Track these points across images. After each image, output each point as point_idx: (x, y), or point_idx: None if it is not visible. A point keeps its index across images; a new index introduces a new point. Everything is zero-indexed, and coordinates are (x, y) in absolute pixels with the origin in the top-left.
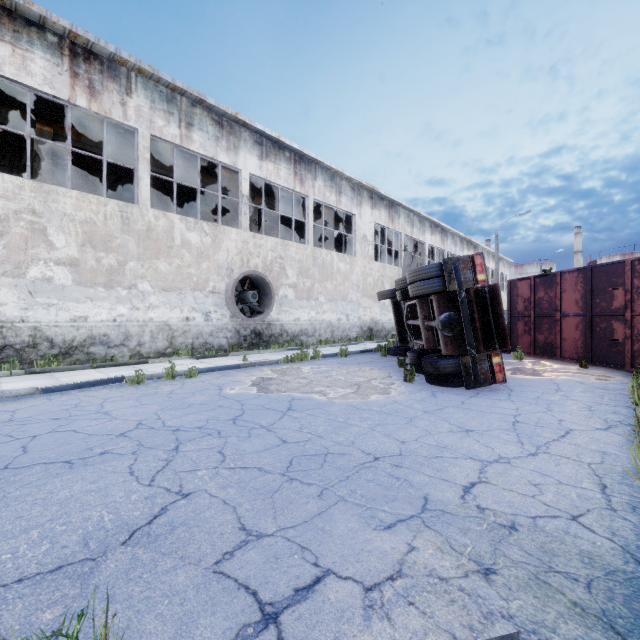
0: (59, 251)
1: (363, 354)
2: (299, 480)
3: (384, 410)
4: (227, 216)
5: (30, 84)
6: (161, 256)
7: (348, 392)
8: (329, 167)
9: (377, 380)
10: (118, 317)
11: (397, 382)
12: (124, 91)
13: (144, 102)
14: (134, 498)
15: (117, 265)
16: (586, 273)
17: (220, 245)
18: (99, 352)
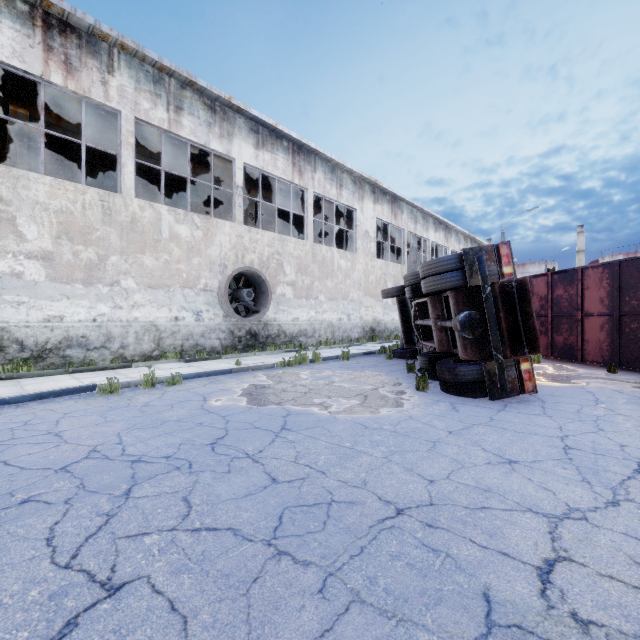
0: (30, 243)
1: (366, 356)
2: (291, 556)
3: (399, 430)
4: (223, 212)
5: None
6: (147, 250)
7: (353, 404)
8: (329, 158)
9: (385, 388)
10: (98, 317)
11: (408, 391)
12: (105, 69)
13: (128, 82)
14: (32, 597)
15: (97, 259)
16: (613, 268)
17: (212, 239)
18: (77, 355)
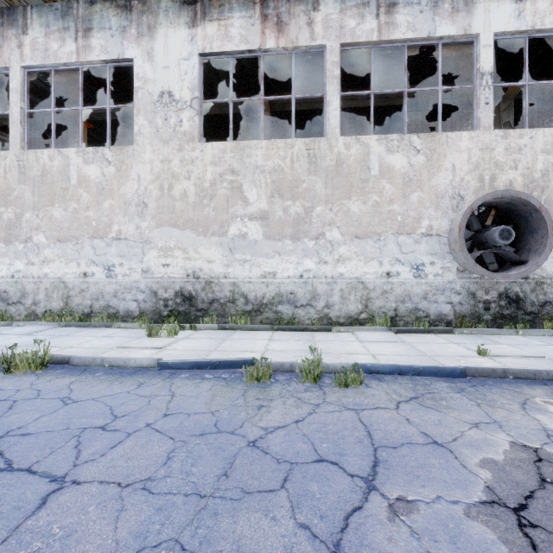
0: (252, 206)
1: None
2: None
3: None
4: None
5: (230, 49)
6: (353, 194)
7: None
8: None
9: None
10: (304, 272)
11: None
12: (311, 8)
13: (332, 8)
14: None
15: (303, 213)
16: None
17: (439, 163)
18: (286, 311)
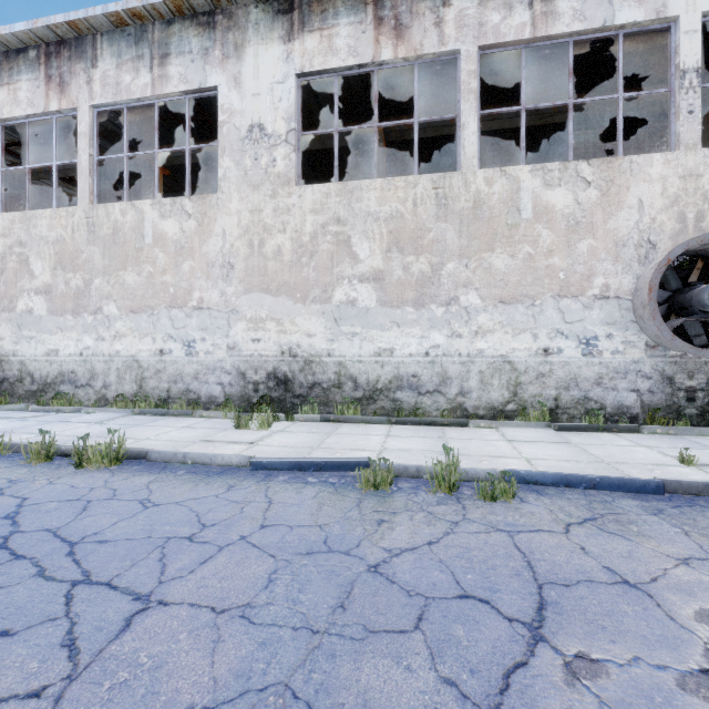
0: (362, 264)
1: None
2: None
3: None
4: None
5: (335, 66)
6: (496, 245)
7: None
8: None
9: None
10: (431, 349)
11: None
12: (439, 3)
13: (469, 1)
14: None
15: (430, 271)
16: None
17: (619, 198)
18: (407, 399)
